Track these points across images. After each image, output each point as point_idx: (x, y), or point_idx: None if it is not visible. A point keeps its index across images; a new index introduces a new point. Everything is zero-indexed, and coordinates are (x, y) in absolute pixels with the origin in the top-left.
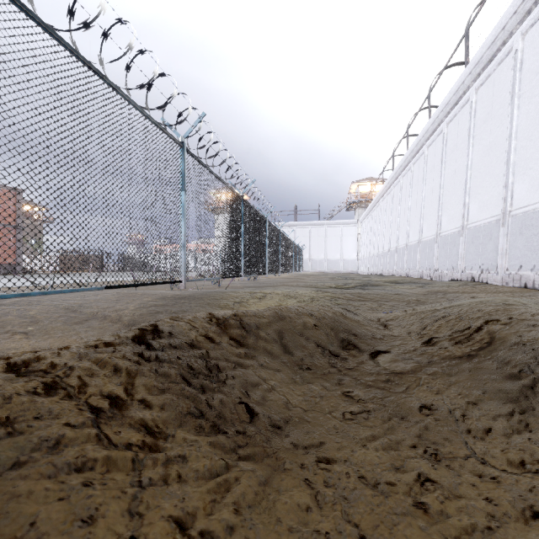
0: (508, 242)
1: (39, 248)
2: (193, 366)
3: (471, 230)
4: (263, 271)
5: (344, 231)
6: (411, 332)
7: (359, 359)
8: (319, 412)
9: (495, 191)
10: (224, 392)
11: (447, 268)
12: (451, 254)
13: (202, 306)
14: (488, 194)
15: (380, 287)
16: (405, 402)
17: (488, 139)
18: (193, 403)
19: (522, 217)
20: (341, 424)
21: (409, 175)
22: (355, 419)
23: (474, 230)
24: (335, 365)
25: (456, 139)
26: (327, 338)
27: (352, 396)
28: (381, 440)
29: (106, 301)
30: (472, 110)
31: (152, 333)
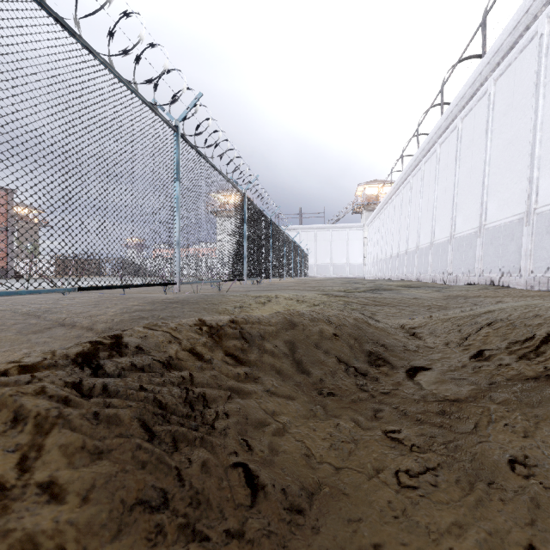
0: (533, 243)
1: (34, 252)
2: (163, 402)
3: (489, 230)
4: (267, 275)
5: (351, 234)
6: (449, 342)
7: (393, 378)
8: (359, 472)
9: (517, 188)
10: (210, 445)
11: (463, 271)
12: (467, 257)
13: (197, 312)
14: (508, 191)
15: (393, 291)
16: (484, 453)
17: (509, 132)
18: (151, 478)
19: (549, 215)
20: (399, 498)
21: (420, 175)
22: (419, 488)
23: (493, 230)
24: (365, 389)
25: (472, 134)
26: (350, 351)
27: (400, 439)
28: (475, 534)
29: (81, 306)
30: (490, 103)
31: (109, 348)
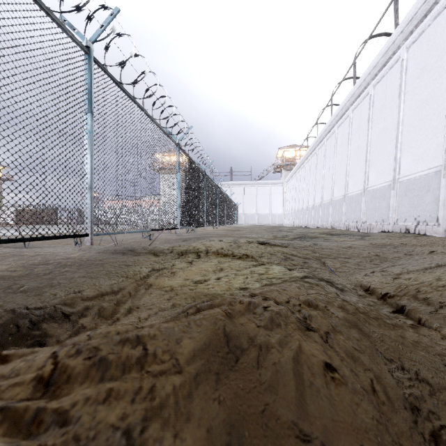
0: None
1: None
2: None
3: (403, 183)
4: (201, 223)
5: (272, 190)
6: None
7: None
8: None
9: (433, 143)
10: None
11: (376, 220)
12: (381, 207)
13: (93, 278)
14: (423, 146)
15: (319, 239)
16: None
17: (423, 93)
18: None
19: None
20: None
21: (333, 138)
22: None
23: (408, 183)
24: None
25: (385, 98)
26: (375, 418)
27: None
28: None
29: None
30: (402, 69)
31: None
